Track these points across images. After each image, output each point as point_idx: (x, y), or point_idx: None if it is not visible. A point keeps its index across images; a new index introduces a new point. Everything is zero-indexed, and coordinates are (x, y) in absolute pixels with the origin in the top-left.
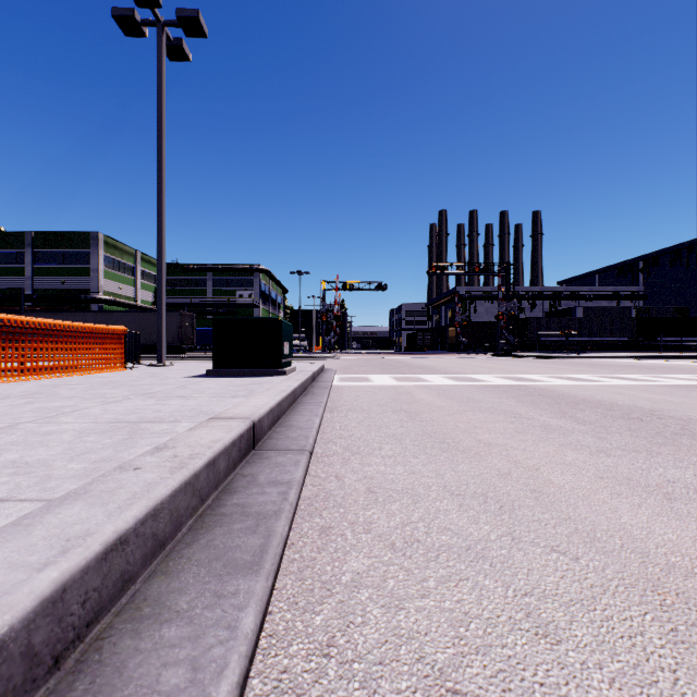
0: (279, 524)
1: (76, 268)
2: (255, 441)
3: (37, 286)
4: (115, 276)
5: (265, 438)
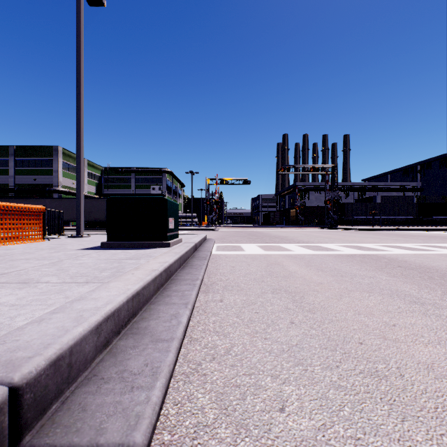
0: None
1: (43, 170)
2: (28, 420)
3: (17, 182)
4: (70, 175)
5: (80, 379)
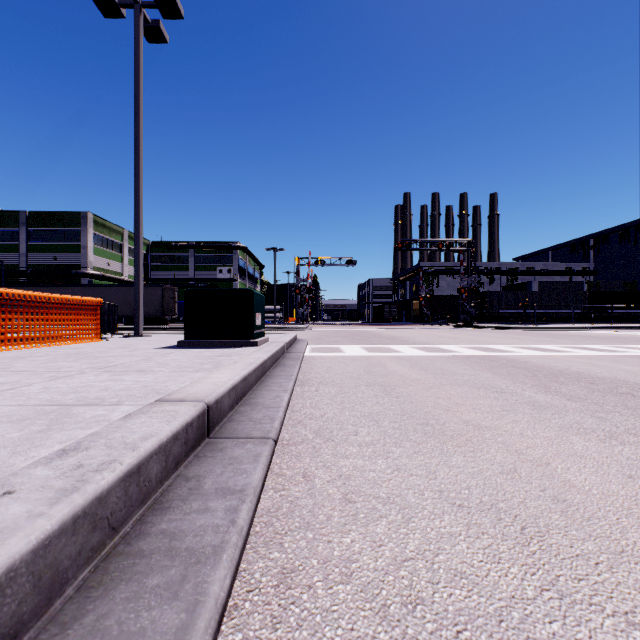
0: (216, 576)
1: (67, 245)
2: (210, 427)
3: (31, 262)
4: (104, 252)
5: (224, 420)
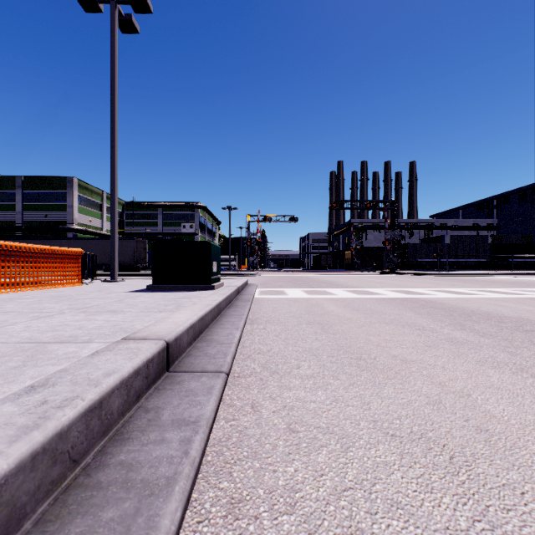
0: (167, 509)
1: (56, 205)
2: (170, 361)
3: (25, 219)
4: (87, 211)
5: (183, 355)
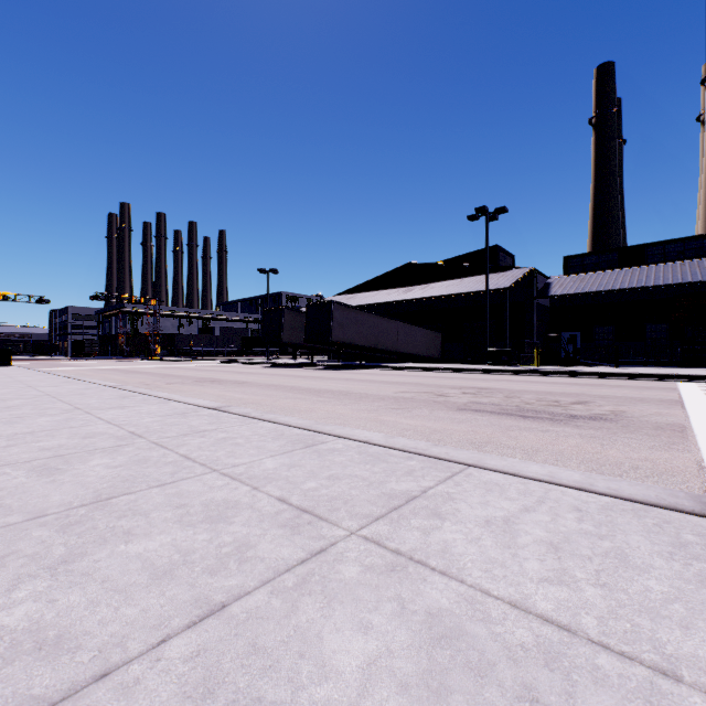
0: None
1: None
2: None
3: None
4: None
5: None
